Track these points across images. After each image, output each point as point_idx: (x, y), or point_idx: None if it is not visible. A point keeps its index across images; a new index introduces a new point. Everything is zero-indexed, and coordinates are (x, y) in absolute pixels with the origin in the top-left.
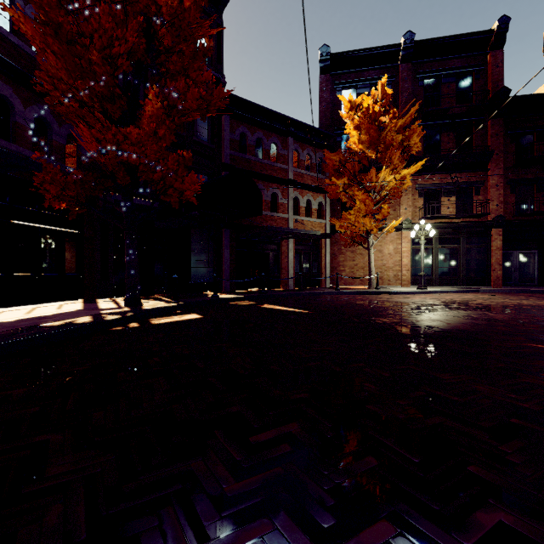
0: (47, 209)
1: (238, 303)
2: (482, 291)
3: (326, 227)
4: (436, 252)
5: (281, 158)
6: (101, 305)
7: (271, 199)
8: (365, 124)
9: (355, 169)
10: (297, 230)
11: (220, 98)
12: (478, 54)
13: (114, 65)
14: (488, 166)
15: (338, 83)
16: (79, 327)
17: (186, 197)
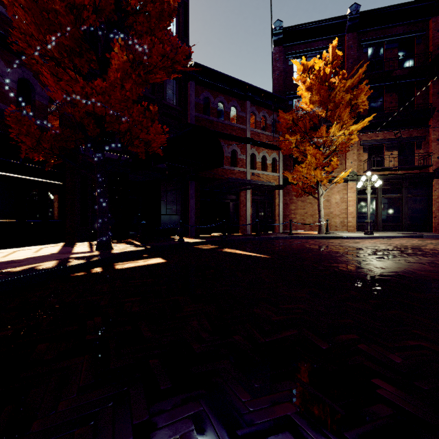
0: (30, 162)
1: (201, 246)
2: (426, 237)
3: (279, 179)
4: (380, 201)
5: (240, 119)
6: (76, 249)
7: (231, 155)
8: (316, 85)
9: (306, 127)
10: (255, 181)
11: (183, 52)
12: (419, 21)
13: (80, 18)
14: (429, 122)
15: (290, 54)
16: (36, 274)
17: (153, 149)
